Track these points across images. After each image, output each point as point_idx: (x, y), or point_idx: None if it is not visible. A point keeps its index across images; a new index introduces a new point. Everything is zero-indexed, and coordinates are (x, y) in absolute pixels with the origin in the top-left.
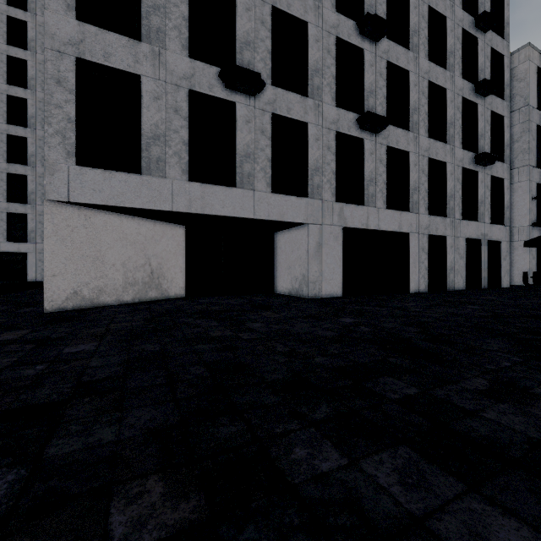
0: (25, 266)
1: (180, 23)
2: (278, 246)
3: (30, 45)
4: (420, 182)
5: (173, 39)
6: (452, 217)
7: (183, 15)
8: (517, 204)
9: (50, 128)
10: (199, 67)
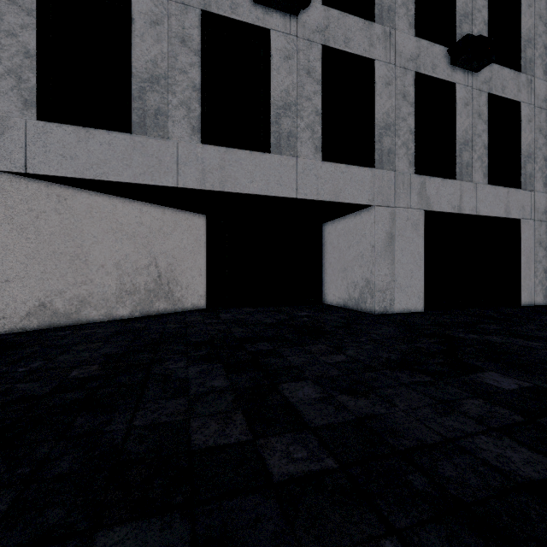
0: None
1: None
2: (328, 241)
3: None
4: (536, 145)
5: None
6: None
7: None
8: None
9: None
10: None
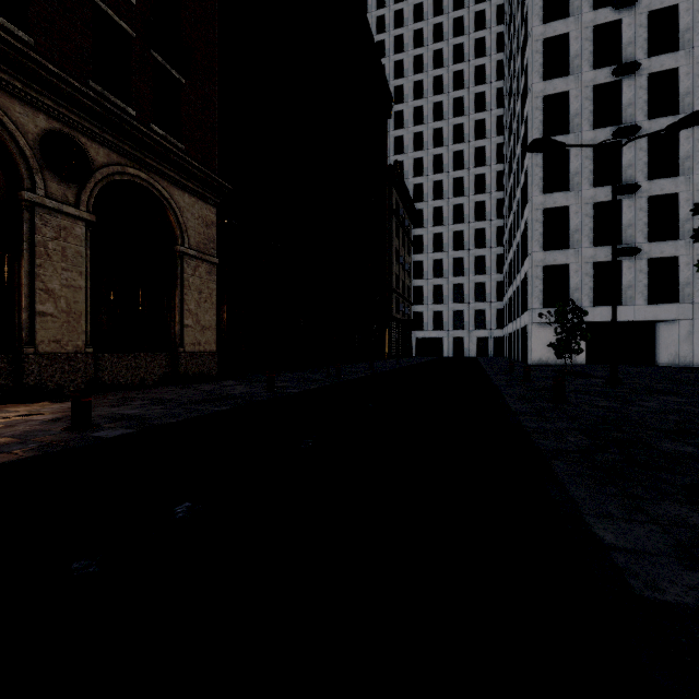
0: (441, 347)
1: (588, 232)
2: (658, 332)
3: (444, 195)
4: None
5: (585, 241)
6: None
7: (589, 228)
8: None
9: (533, 296)
10: (598, 249)
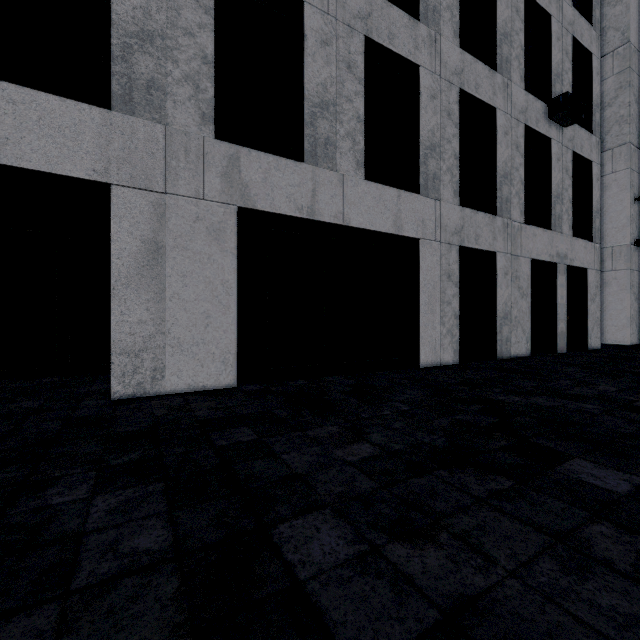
0: None
1: None
2: None
3: None
4: (443, 135)
5: None
6: (507, 217)
7: None
8: (610, 209)
9: None
10: None
